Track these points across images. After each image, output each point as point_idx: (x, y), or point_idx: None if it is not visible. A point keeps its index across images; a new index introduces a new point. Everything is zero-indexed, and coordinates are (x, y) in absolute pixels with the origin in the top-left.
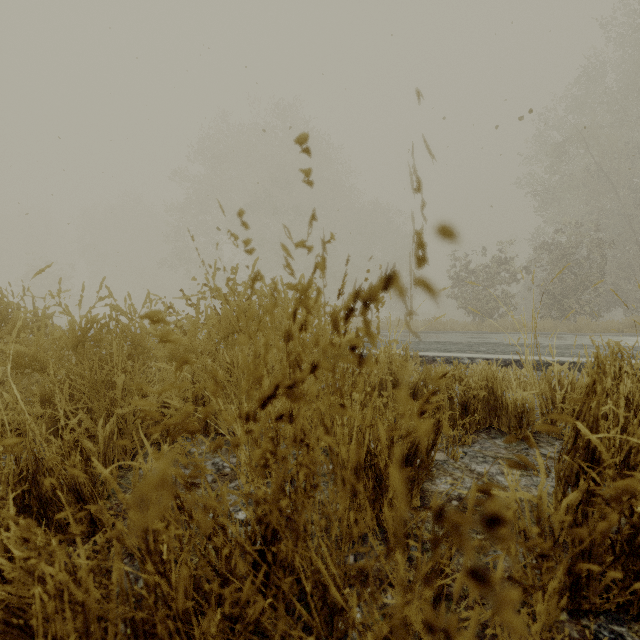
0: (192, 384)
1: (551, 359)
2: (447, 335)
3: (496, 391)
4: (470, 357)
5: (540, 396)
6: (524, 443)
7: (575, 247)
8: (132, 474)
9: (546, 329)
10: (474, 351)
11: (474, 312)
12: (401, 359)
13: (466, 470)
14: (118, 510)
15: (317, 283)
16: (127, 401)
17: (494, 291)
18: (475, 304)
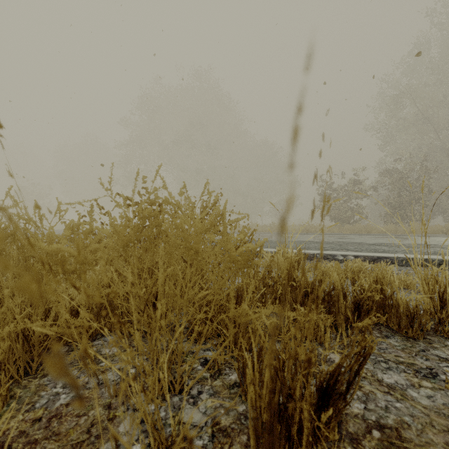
0: (108, 285)
1: (408, 256)
2: (320, 236)
3: (385, 291)
4: (343, 254)
5: (428, 297)
6: (418, 343)
7: (409, 172)
8: (35, 383)
9: (389, 231)
10: (345, 249)
11: (336, 219)
12: (295, 260)
13: (374, 381)
14: (1, 440)
15: (223, 198)
16: (33, 308)
17: (350, 204)
18: (337, 213)
